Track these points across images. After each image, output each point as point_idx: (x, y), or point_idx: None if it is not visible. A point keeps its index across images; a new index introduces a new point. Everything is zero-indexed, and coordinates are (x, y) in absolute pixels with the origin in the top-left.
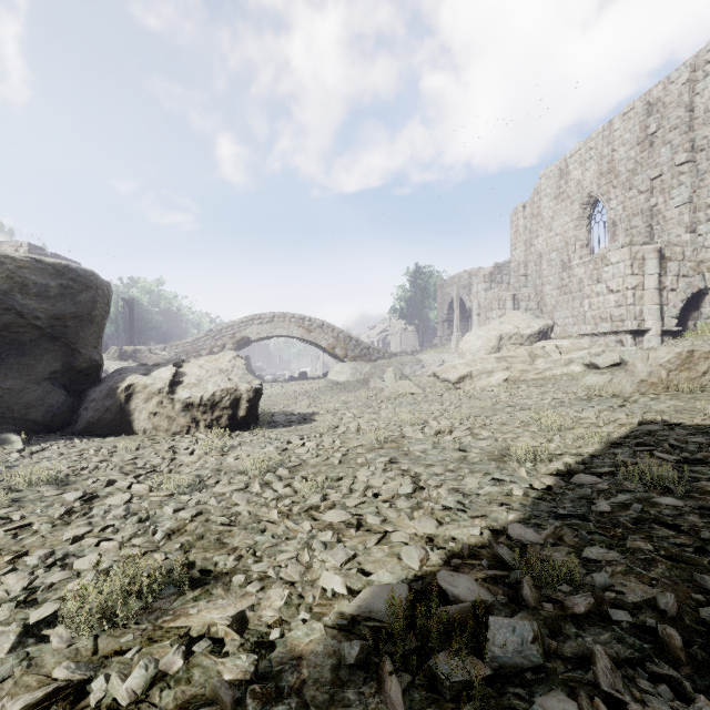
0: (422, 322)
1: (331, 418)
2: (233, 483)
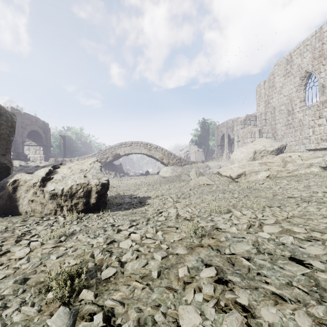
0: (206, 147)
1: (158, 202)
2: (10, 323)
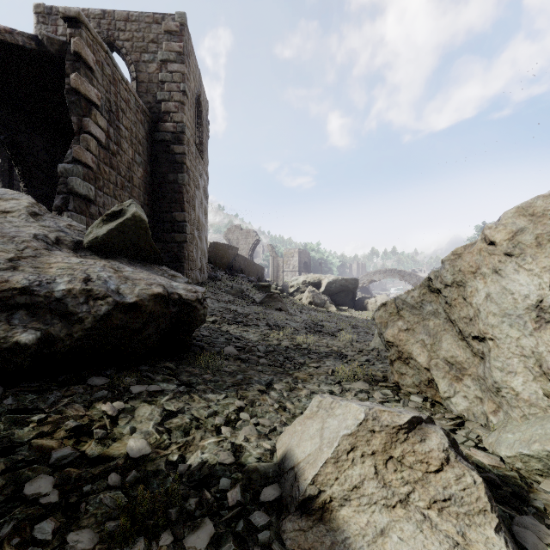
0: None
1: None
2: None
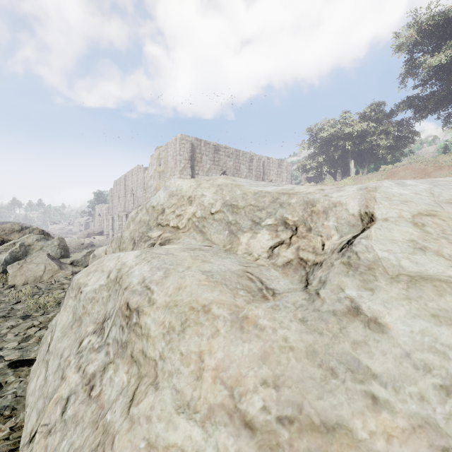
0: None
1: None
2: None
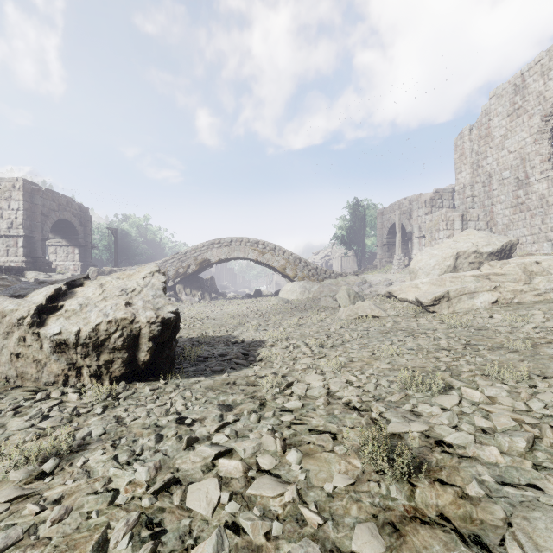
0: (360, 247)
1: (280, 355)
2: None
